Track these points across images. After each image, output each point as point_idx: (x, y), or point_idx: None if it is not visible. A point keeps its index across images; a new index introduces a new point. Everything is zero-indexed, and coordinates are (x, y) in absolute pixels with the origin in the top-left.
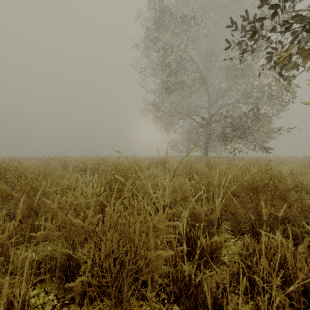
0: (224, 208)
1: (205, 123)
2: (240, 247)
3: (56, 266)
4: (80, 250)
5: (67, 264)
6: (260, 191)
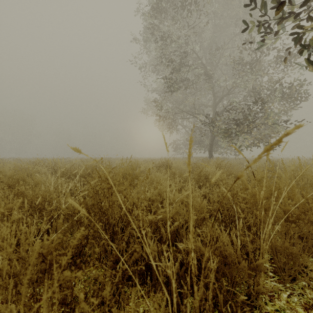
0: (273, 244)
1: (211, 122)
2: None
3: None
4: None
5: None
6: None
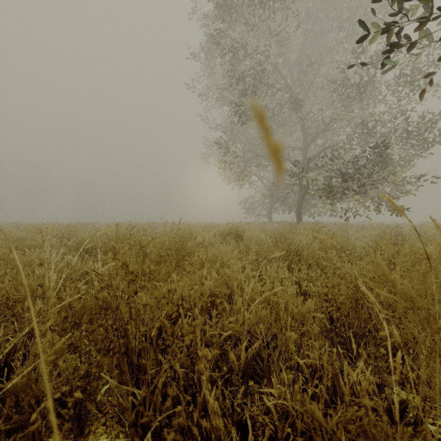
0: None
1: (300, 170)
2: None
3: None
4: None
5: None
6: None
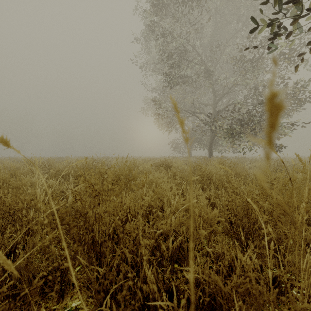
0: None
1: (211, 120)
2: None
3: None
4: None
5: None
6: None
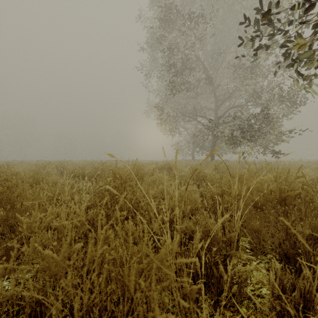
0: (245, 223)
1: (212, 125)
2: (271, 279)
3: (25, 311)
4: (57, 287)
5: (38, 309)
6: (291, 203)
